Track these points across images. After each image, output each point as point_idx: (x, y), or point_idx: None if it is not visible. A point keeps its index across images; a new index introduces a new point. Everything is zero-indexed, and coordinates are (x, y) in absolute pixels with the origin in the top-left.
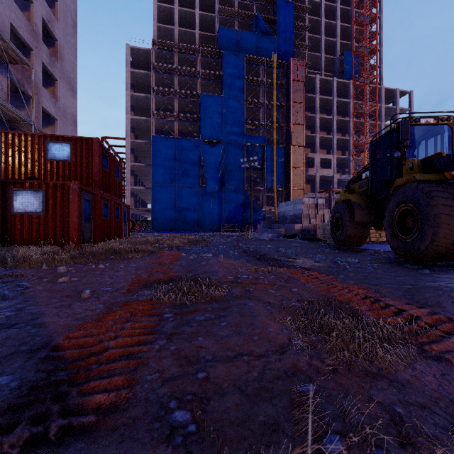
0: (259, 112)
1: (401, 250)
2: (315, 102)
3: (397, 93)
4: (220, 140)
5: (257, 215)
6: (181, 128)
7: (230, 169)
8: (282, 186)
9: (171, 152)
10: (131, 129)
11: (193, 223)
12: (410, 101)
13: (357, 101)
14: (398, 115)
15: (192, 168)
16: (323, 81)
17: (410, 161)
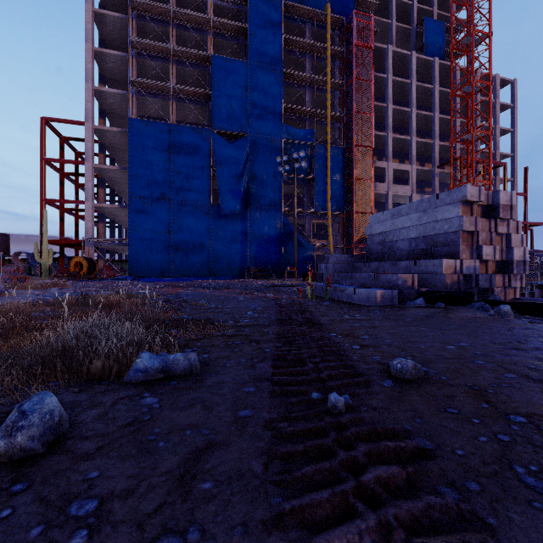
0: (305, 94)
1: None
2: (386, 86)
3: (497, 81)
4: (244, 131)
5: (302, 252)
6: (182, 115)
7: (259, 179)
8: (340, 208)
9: (162, 147)
10: (100, 113)
11: (199, 265)
12: (513, 94)
13: (444, 88)
14: (498, 112)
15: (198, 175)
16: (397, 56)
17: None
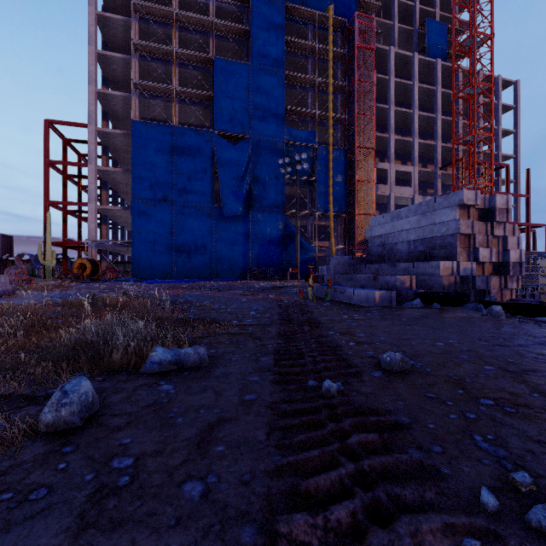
0: (307, 96)
1: None
2: (388, 87)
3: (500, 82)
4: (246, 133)
5: (304, 253)
6: (184, 117)
7: (261, 181)
8: (342, 209)
9: (164, 149)
10: (102, 115)
11: (201, 266)
12: (516, 95)
13: (447, 89)
14: (500, 113)
15: (200, 177)
16: (399, 58)
17: None
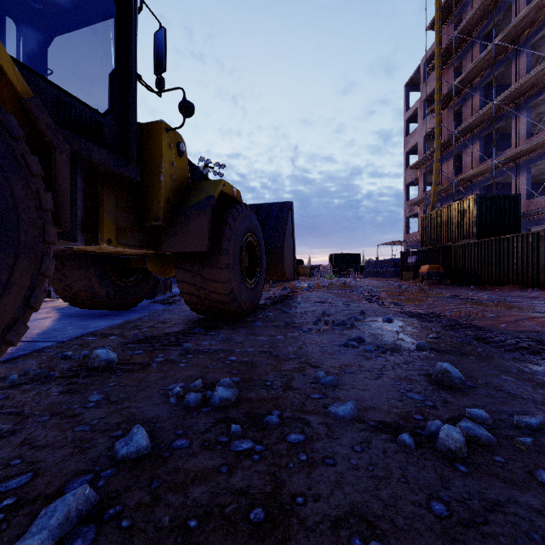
0: None
1: (249, 301)
2: None
3: None
4: None
5: None
6: None
7: None
8: None
9: None
10: None
11: None
12: None
13: None
14: None
15: None
16: None
17: (178, 136)
